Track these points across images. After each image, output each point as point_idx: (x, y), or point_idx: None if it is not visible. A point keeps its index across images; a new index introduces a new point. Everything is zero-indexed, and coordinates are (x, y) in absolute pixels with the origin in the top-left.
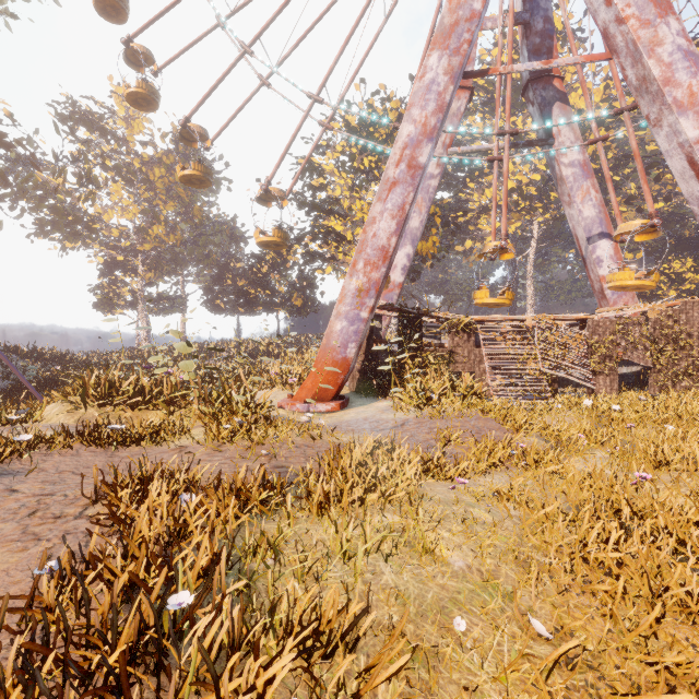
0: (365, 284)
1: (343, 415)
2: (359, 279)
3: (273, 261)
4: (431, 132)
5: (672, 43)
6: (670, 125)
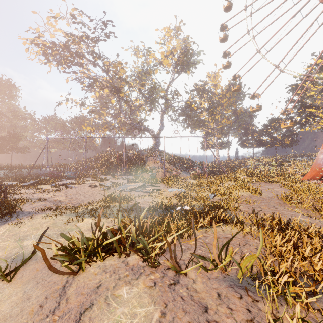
0: None
1: None
2: None
3: (274, 126)
4: None
5: None
6: None
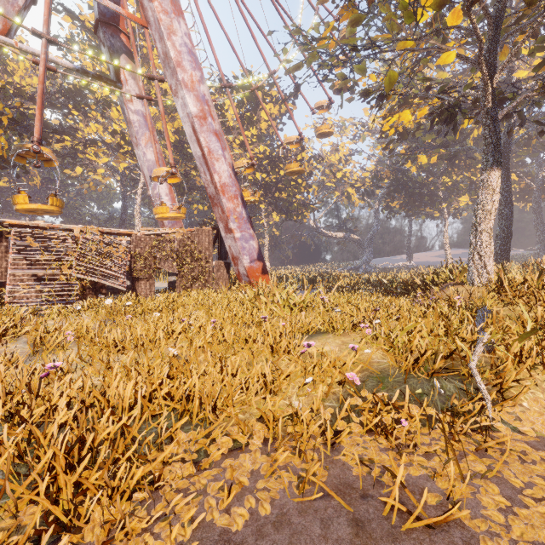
0: None
1: None
2: None
3: None
4: None
5: (181, 37)
6: (182, 97)
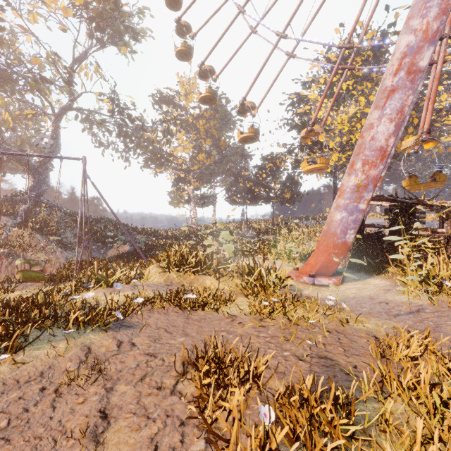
0: (363, 180)
1: (345, 290)
2: (358, 176)
3: (270, 169)
4: (433, 36)
5: None
6: None
